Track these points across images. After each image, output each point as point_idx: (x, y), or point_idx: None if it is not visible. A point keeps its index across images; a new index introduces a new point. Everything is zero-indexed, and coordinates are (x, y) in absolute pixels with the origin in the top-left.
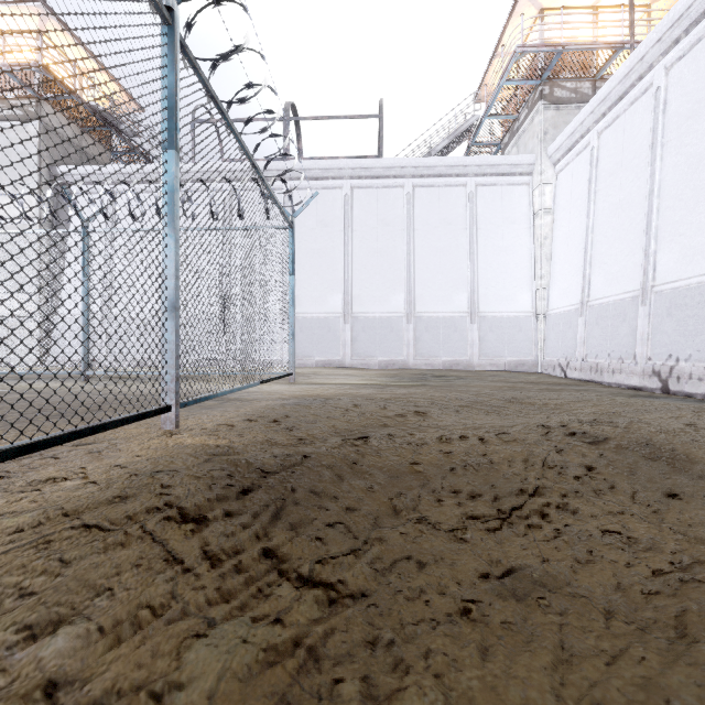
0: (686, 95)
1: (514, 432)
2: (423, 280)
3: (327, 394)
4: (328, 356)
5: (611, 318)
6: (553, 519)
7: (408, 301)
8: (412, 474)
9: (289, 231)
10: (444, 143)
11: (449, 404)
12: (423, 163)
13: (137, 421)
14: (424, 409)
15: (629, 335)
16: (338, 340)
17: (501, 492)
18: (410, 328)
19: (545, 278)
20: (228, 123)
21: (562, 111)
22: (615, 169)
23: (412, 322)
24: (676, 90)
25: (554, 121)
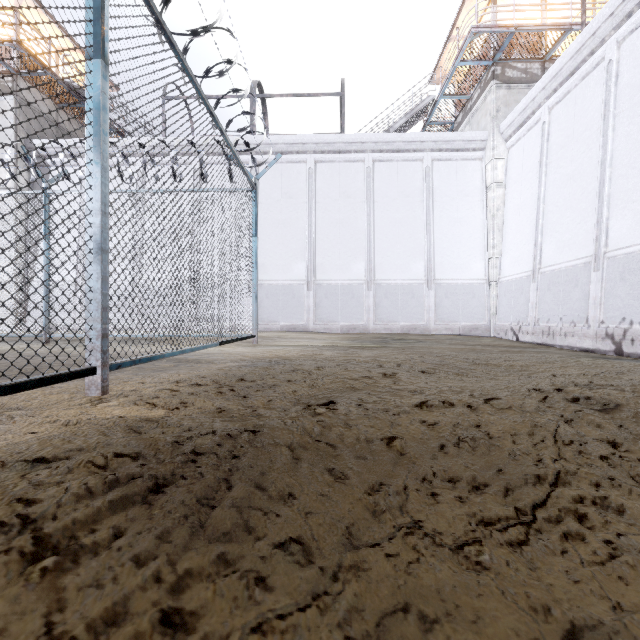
0: (639, 66)
1: (507, 397)
2: (382, 249)
3: (290, 356)
4: (293, 321)
5: (563, 284)
6: (596, 524)
7: (368, 269)
8: (392, 454)
9: (252, 193)
10: (402, 121)
11: (416, 366)
12: (382, 139)
13: (39, 386)
14: (392, 371)
15: (581, 299)
16: (302, 306)
17: (513, 481)
18: (370, 295)
19: (497, 247)
20: (179, 58)
21: (513, 90)
22: (566, 141)
23: (372, 289)
24: (629, 63)
25: (506, 100)
